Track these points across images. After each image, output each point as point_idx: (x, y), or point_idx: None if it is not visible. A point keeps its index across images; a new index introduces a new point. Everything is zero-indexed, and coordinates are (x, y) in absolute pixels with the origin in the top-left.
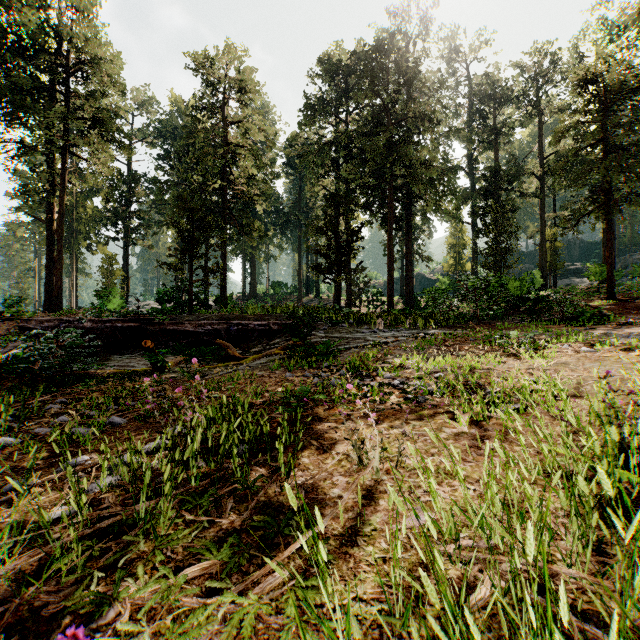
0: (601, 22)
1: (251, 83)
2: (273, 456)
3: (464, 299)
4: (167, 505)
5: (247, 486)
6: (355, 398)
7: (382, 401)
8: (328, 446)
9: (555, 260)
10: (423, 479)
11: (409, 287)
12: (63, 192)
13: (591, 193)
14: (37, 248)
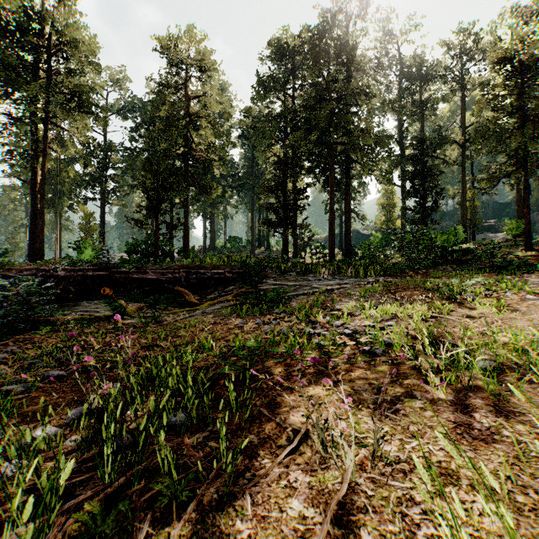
0: (515, 10)
1: (210, 62)
2: (215, 432)
3: (401, 250)
4: (54, 530)
5: (173, 493)
6: (308, 350)
7: (337, 354)
8: (281, 417)
9: (474, 217)
10: (447, 530)
11: (348, 240)
12: (45, 157)
13: (510, 157)
14: (28, 208)
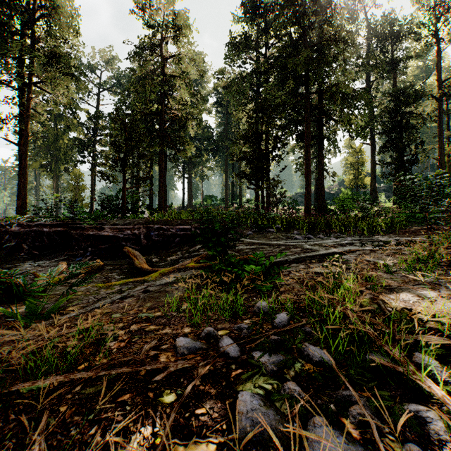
0: None
1: (184, 23)
2: None
3: (413, 200)
4: None
5: None
6: None
7: None
8: None
9: None
10: None
11: (321, 196)
12: (27, 117)
13: None
14: (36, 173)
